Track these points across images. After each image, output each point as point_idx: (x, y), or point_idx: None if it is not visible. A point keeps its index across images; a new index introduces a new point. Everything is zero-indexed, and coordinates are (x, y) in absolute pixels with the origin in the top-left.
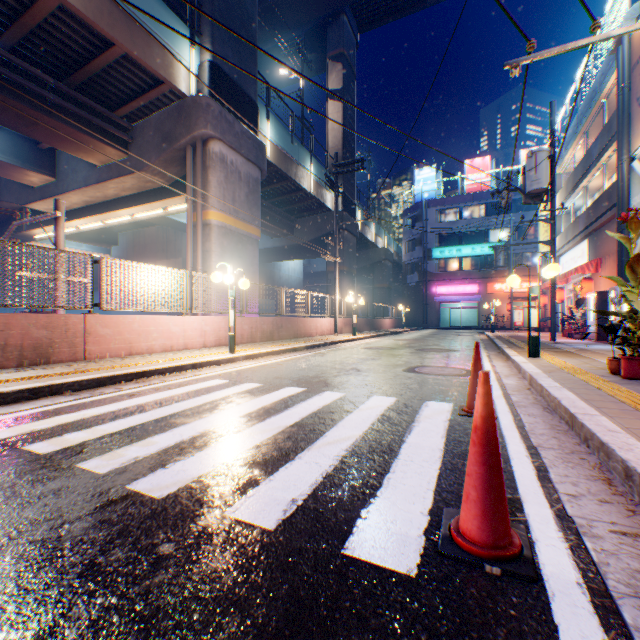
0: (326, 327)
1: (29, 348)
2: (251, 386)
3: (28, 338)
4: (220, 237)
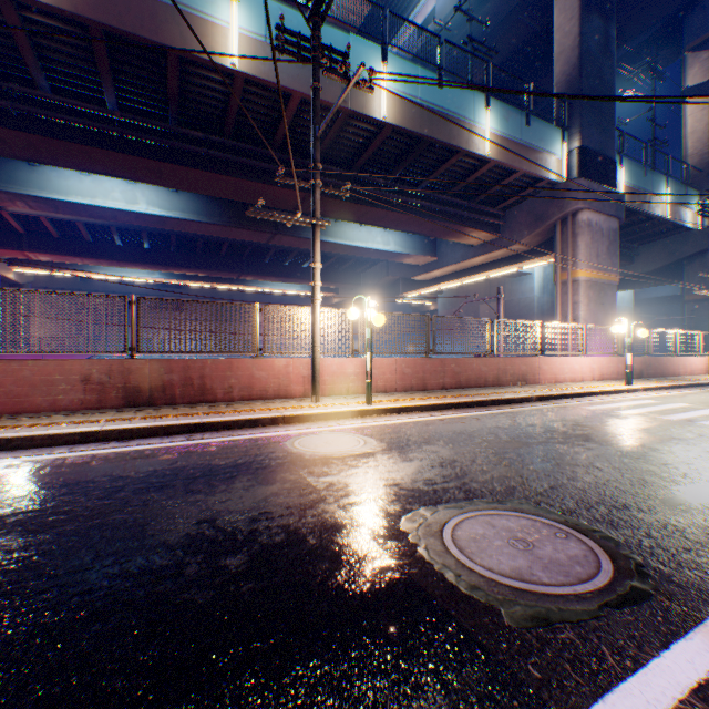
0: (694, 366)
1: (519, 375)
2: (684, 405)
3: (518, 370)
4: (585, 290)
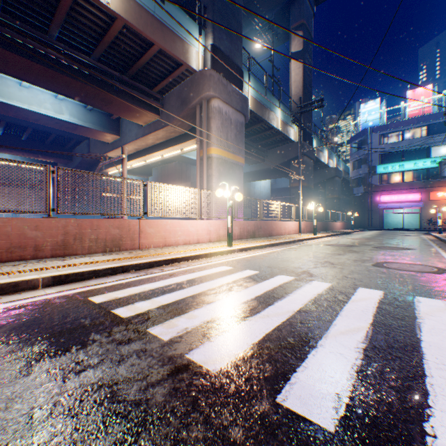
0: (292, 228)
1: (109, 241)
2: (251, 273)
3: (108, 234)
4: (218, 165)
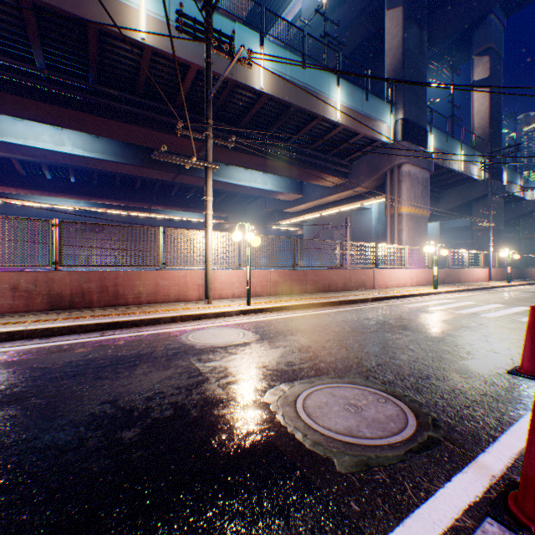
0: (479, 276)
1: (360, 283)
2: (471, 302)
3: (360, 279)
4: (406, 221)
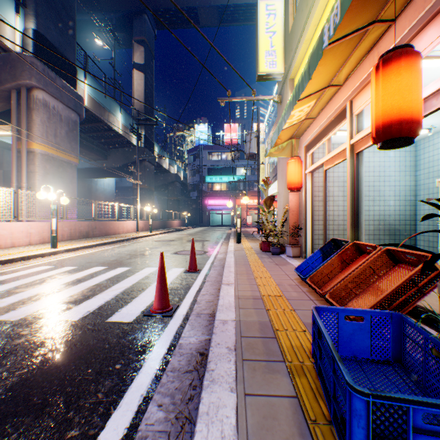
0: (131, 227)
1: None
2: (70, 268)
3: None
4: (44, 162)
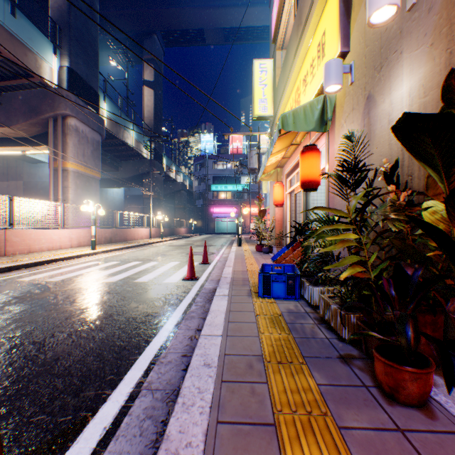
0: (144, 234)
1: None
2: (117, 262)
3: None
4: (75, 178)
